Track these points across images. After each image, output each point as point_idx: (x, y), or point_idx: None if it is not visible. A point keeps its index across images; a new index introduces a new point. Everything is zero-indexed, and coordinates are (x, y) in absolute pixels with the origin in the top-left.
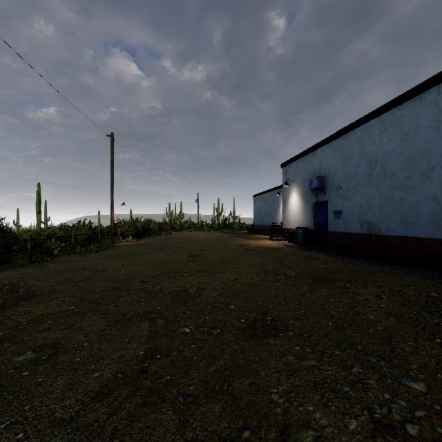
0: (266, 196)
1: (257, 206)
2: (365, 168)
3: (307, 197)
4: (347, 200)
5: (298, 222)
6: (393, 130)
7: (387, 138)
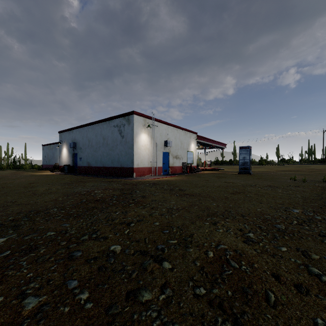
0: (52, 146)
1: (45, 152)
2: (88, 142)
3: (70, 151)
4: (83, 153)
5: (66, 162)
6: (94, 131)
7: (92, 134)
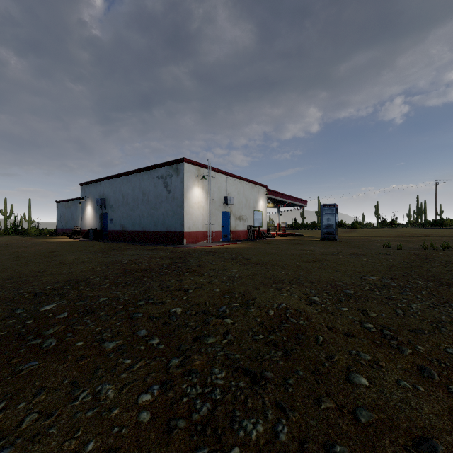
0: (70, 204)
1: (60, 211)
2: (122, 199)
3: (97, 210)
4: (115, 213)
5: (92, 225)
6: (130, 184)
7: (128, 187)
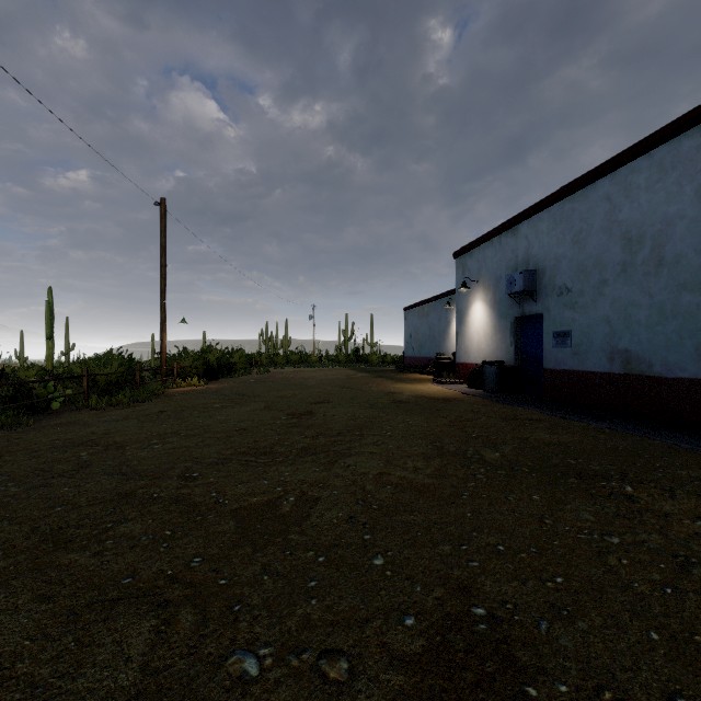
0: (427, 309)
1: (410, 325)
2: (619, 252)
3: (503, 309)
4: (580, 312)
5: (486, 353)
6: (678, 176)
7: (665, 193)
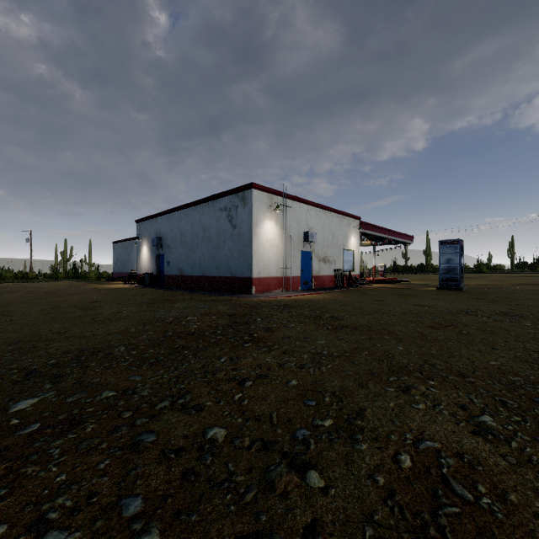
0: (127, 244)
1: (117, 253)
2: (180, 237)
3: (153, 250)
4: (172, 255)
5: (148, 269)
6: (189, 219)
7: (187, 223)
